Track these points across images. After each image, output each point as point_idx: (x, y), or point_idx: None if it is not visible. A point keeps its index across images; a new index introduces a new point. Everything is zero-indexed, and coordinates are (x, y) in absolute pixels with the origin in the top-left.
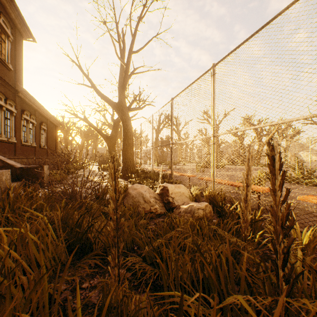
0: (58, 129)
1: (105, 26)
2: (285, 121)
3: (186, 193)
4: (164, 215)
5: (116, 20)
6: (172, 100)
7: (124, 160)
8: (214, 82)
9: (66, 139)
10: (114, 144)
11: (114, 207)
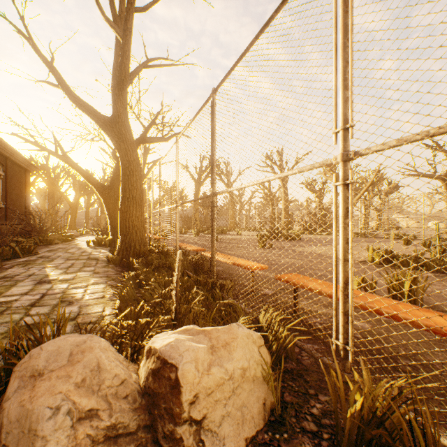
0: (37, 177)
1: None
2: None
3: (254, 364)
4: None
5: None
6: (213, 94)
7: (123, 229)
8: None
9: (51, 193)
10: (117, 201)
11: None
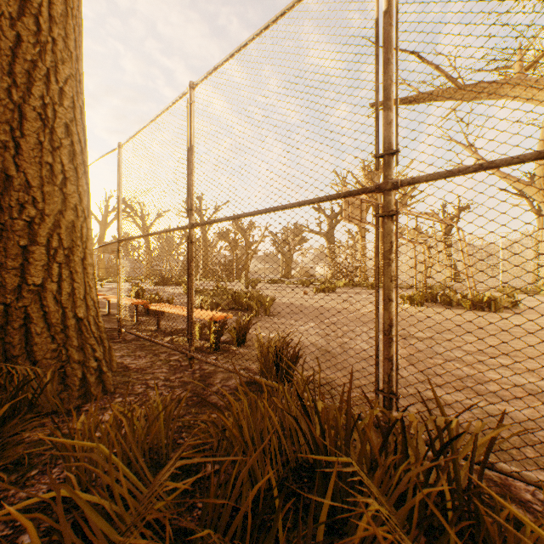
0: None
1: None
2: None
3: None
4: None
5: None
6: None
7: None
8: None
9: None
10: None
11: None
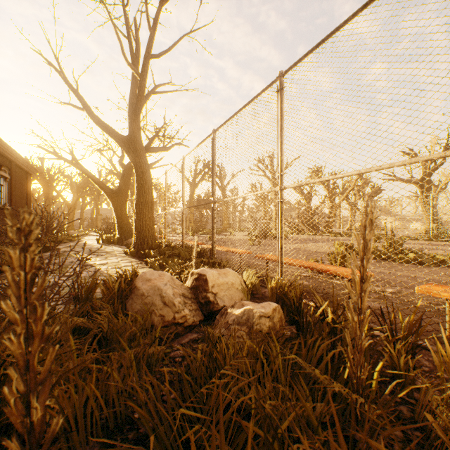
0: (33, 178)
1: (103, 4)
2: (405, 162)
3: (237, 284)
4: (200, 325)
5: (123, 0)
6: (213, 134)
7: (137, 227)
8: (282, 102)
9: (47, 194)
10: (124, 203)
11: (24, 384)
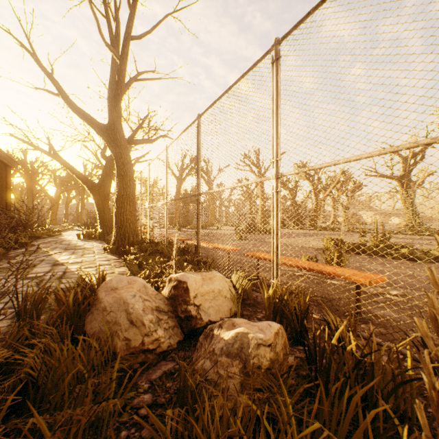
0: (15, 172)
1: None
2: None
3: (225, 291)
4: (179, 347)
5: None
6: (198, 119)
7: (118, 222)
8: (279, 75)
9: (30, 188)
10: (106, 197)
11: None
